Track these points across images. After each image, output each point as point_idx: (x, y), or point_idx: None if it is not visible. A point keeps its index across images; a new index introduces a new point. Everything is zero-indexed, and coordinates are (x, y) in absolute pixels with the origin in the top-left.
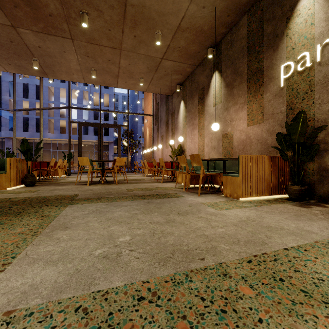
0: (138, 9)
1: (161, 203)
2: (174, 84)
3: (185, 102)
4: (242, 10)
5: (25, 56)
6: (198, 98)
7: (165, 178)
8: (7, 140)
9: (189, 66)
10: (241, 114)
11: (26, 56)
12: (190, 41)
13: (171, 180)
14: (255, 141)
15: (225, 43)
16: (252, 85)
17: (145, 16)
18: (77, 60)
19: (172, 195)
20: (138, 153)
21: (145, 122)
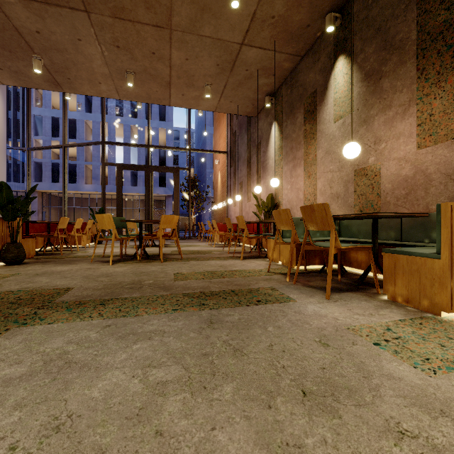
0: None
1: (242, 328)
2: (261, 95)
3: (279, 123)
4: None
5: (21, 53)
6: (304, 113)
7: (246, 249)
8: (32, 194)
9: (289, 57)
10: (401, 127)
11: (22, 53)
12: (294, 2)
13: (257, 253)
14: (441, 178)
15: None
16: (432, 61)
17: None
18: (102, 56)
19: (265, 293)
20: (206, 212)
21: (215, 164)
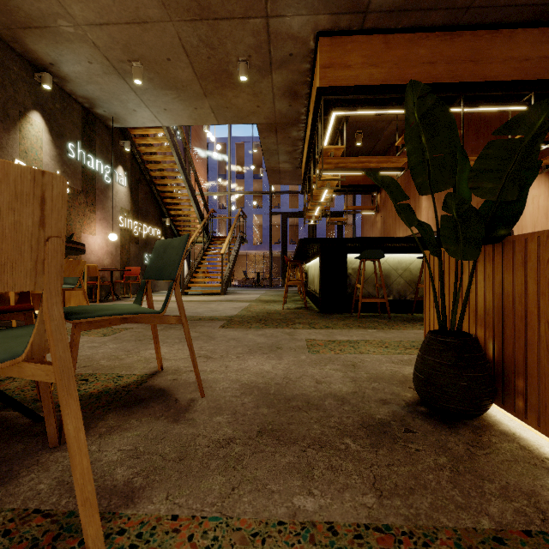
0: None
1: None
2: None
3: None
4: None
5: None
6: None
7: None
8: None
9: None
10: None
11: None
12: None
13: None
14: None
15: None
16: None
17: None
18: None
19: None
20: None
21: None
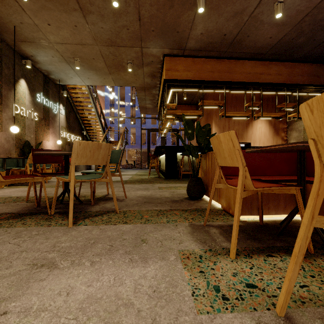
0: (68, 7)
1: None
2: None
3: None
4: None
5: None
6: None
7: None
8: None
9: None
10: None
11: None
12: None
13: None
14: None
15: None
16: None
17: (57, 2)
18: None
19: None
20: None
21: None
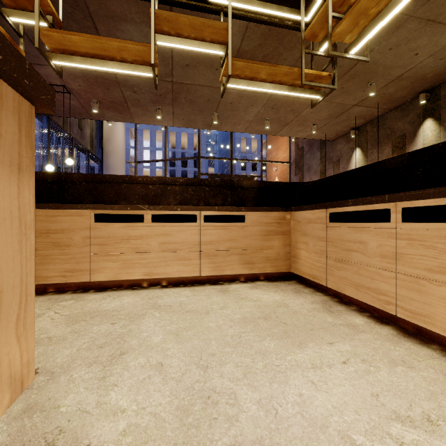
0: (367, 66)
1: None
2: (347, 129)
3: (364, 150)
4: None
5: (206, 112)
6: (393, 147)
7: None
8: None
9: (381, 110)
10: None
11: (208, 112)
12: (402, 88)
13: None
14: None
15: None
16: None
17: (369, 70)
18: (257, 112)
19: None
20: None
21: (270, 170)
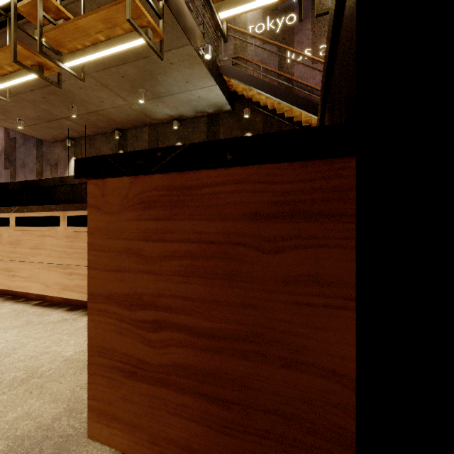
0: (64, 91)
1: None
2: (63, 136)
3: None
4: (146, 124)
5: None
6: None
7: None
8: None
9: (91, 131)
10: None
11: None
12: (101, 121)
13: None
14: None
15: (131, 134)
16: None
17: (68, 95)
18: None
19: None
20: None
21: None
